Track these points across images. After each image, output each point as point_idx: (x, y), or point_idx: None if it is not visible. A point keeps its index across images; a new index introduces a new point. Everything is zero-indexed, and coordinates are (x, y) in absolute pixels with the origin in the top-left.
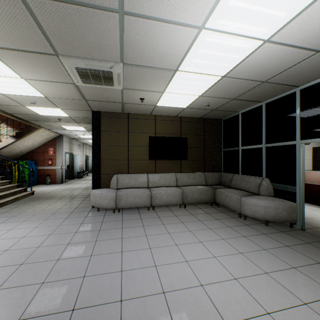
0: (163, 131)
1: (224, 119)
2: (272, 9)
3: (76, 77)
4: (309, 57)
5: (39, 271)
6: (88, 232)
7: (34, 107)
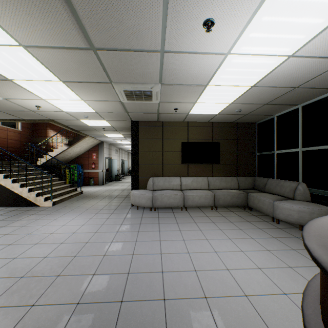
0: (195, 137)
1: (258, 123)
2: (290, 34)
3: (123, 96)
4: None
5: (100, 248)
6: (131, 224)
7: (85, 120)
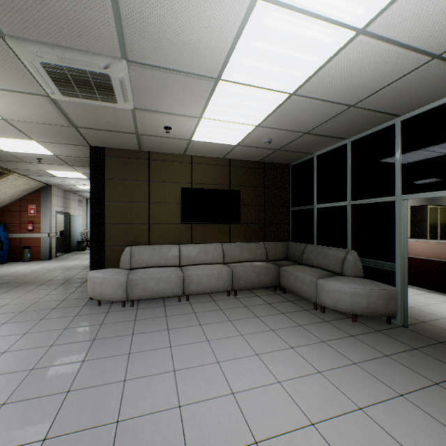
0: (204, 181)
1: (292, 165)
2: None
3: (47, 82)
4: (421, 67)
5: None
6: (74, 344)
7: None
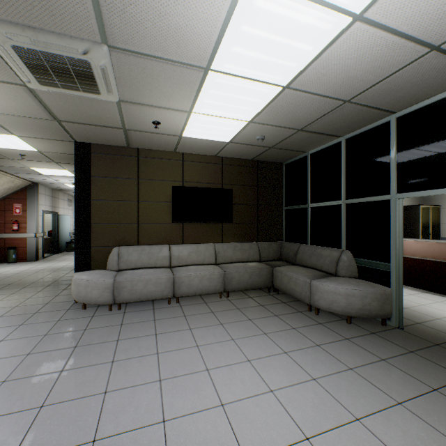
0: (195, 179)
1: (286, 163)
2: None
3: (21, 69)
4: (419, 59)
5: None
6: (53, 352)
7: None
